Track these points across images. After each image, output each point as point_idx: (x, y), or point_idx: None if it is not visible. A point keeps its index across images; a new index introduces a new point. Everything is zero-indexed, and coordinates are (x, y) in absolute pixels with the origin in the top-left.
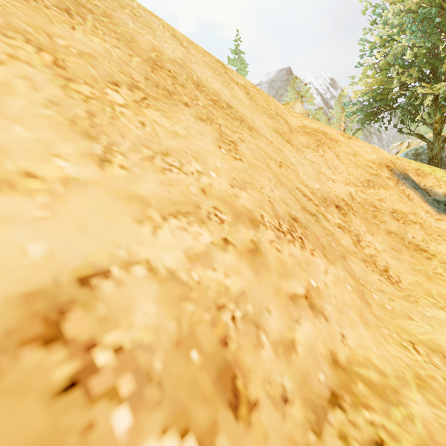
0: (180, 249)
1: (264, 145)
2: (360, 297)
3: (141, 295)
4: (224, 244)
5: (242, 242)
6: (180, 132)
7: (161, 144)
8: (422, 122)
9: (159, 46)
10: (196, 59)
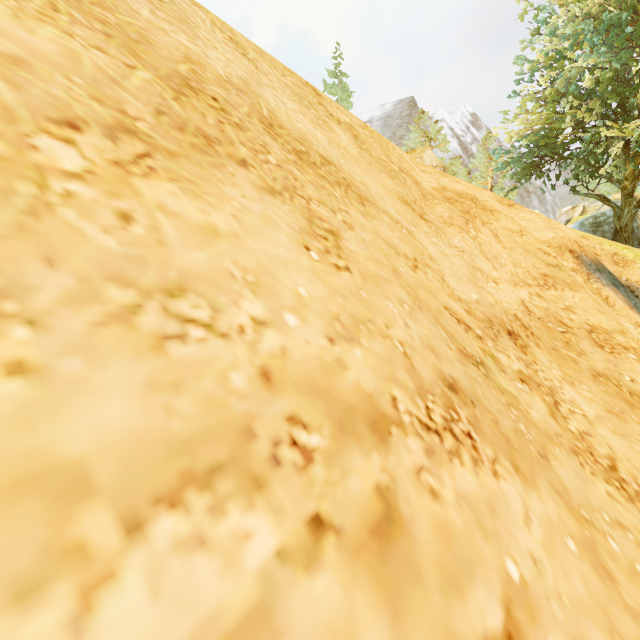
0: None
1: (386, 229)
2: (594, 563)
3: None
4: (313, 538)
5: (357, 507)
6: (221, 227)
7: (167, 265)
8: (606, 178)
9: (199, 54)
10: (269, 80)
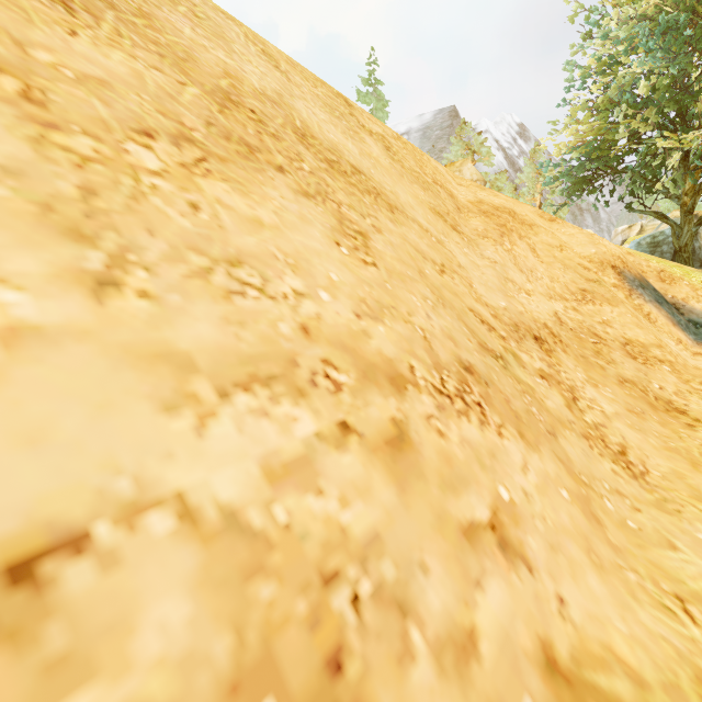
0: (252, 457)
1: (415, 236)
2: (584, 510)
3: (157, 581)
4: (341, 434)
5: (376, 426)
6: (265, 220)
7: (227, 244)
8: (664, 193)
9: (236, 68)
10: (301, 92)
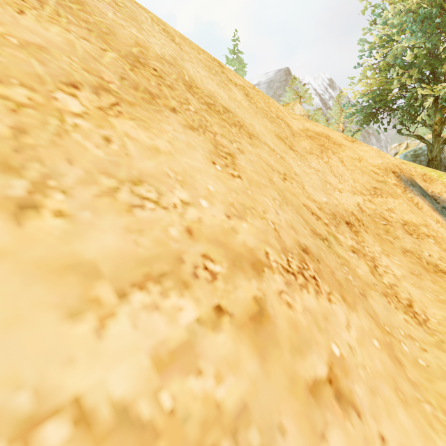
0: (143, 350)
1: (266, 154)
2: (390, 354)
3: None
4: (216, 316)
5: (242, 305)
6: (161, 148)
7: (132, 167)
8: (422, 123)
9: (144, 40)
10: (189, 57)
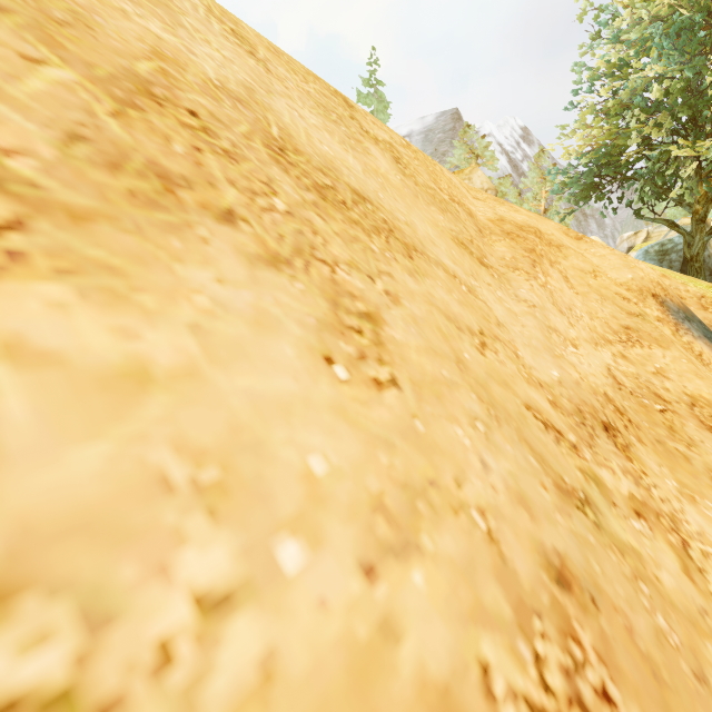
0: None
1: (442, 290)
2: None
3: None
4: None
5: None
6: (160, 360)
7: None
8: (675, 201)
9: (179, 48)
10: (284, 87)
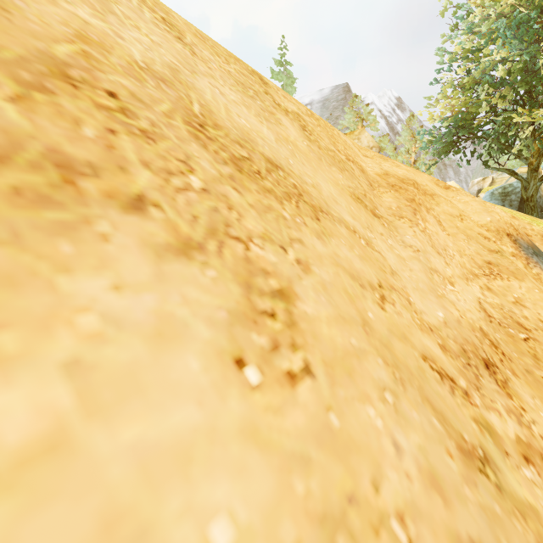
0: None
1: (345, 248)
2: None
3: None
4: None
5: None
6: (6, 438)
7: None
8: (514, 155)
9: (106, 32)
10: (208, 67)
